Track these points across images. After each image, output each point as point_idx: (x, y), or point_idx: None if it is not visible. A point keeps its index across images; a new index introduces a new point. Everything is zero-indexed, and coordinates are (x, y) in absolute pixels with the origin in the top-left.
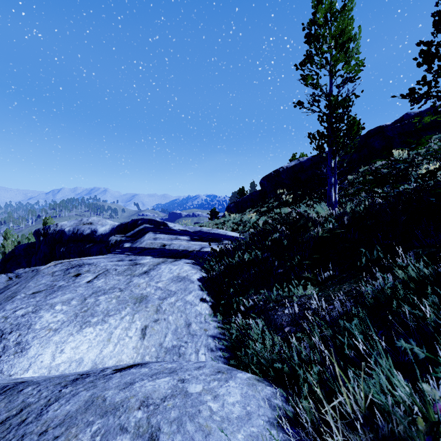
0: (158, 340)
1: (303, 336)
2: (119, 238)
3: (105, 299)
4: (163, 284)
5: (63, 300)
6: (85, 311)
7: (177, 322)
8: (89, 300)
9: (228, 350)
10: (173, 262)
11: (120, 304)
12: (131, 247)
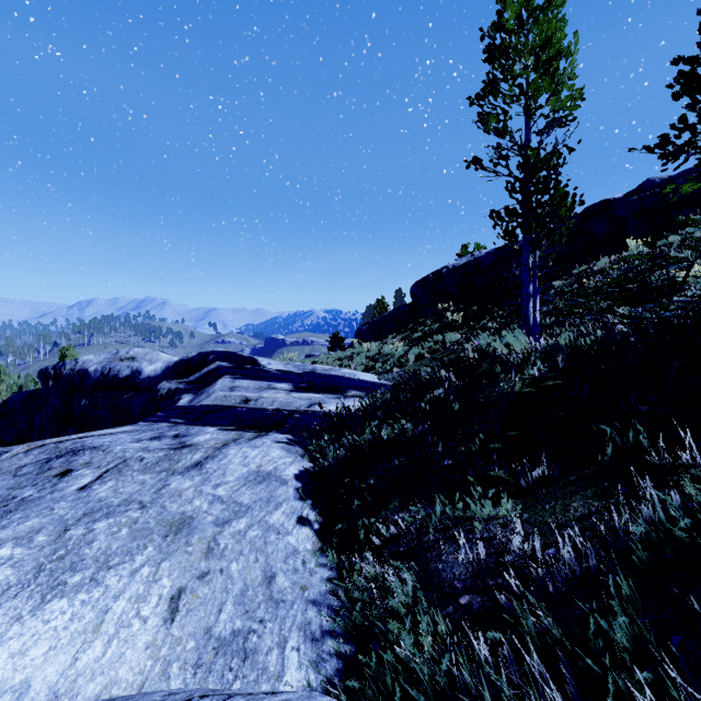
0: (204, 620)
1: (502, 636)
2: (174, 386)
3: (106, 528)
4: (228, 489)
5: (18, 534)
6: (59, 559)
7: (247, 575)
8: (74, 532)
9: (346, 635)
10: (254, 441)
11: (135, 540)
12: (186, 406)
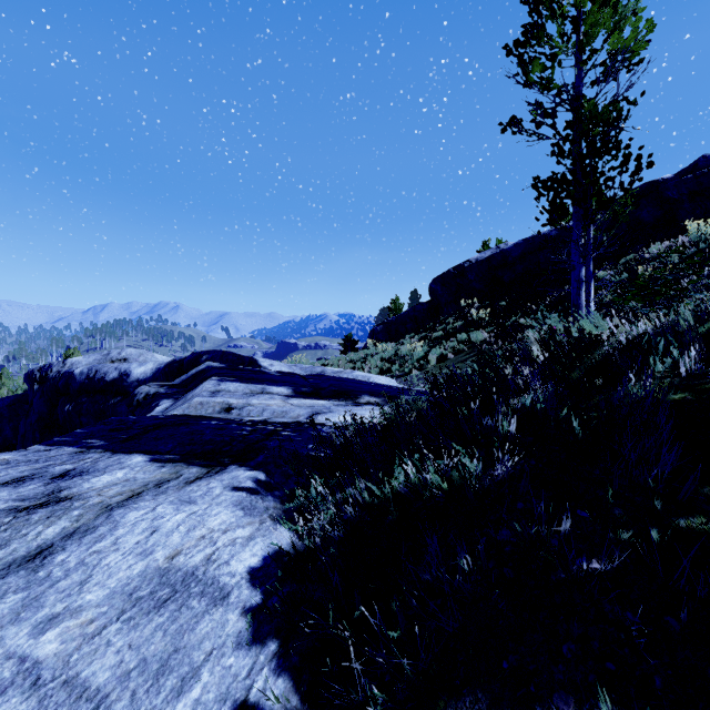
0: None
1: None
2: (153, 390)
3: None
4: (70, 634)
5: None
6: None
7: None
8: None
9: None
10: (192, 486)
11: None
12: (129, 418)
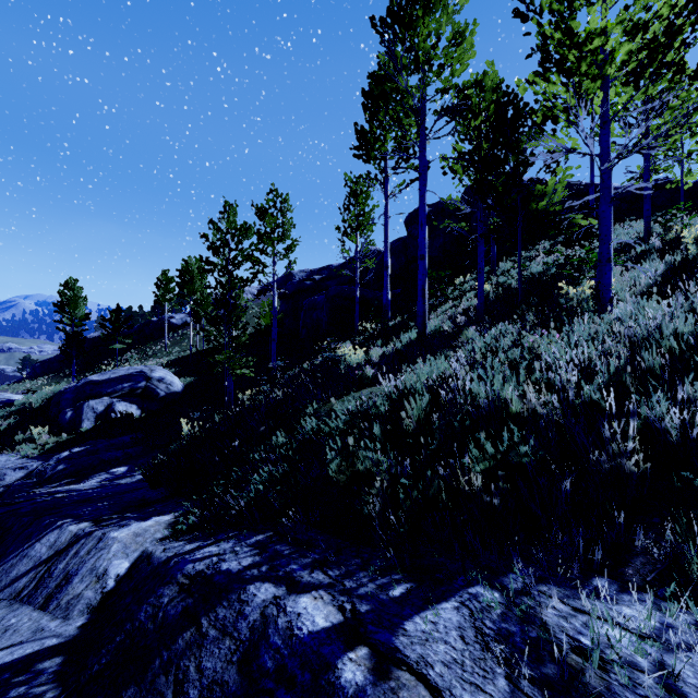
0: None
1: None
2: None
3: None
4: None
5: None
6: None
7: None
8: None
9: None
10: None
11: None
12: None
